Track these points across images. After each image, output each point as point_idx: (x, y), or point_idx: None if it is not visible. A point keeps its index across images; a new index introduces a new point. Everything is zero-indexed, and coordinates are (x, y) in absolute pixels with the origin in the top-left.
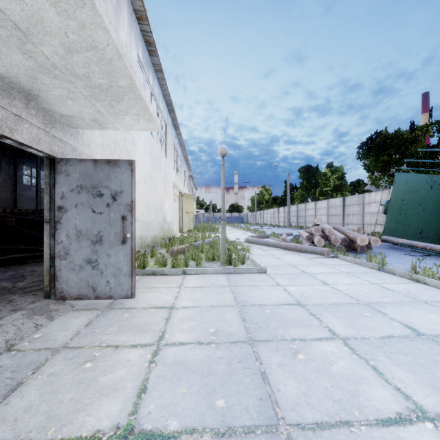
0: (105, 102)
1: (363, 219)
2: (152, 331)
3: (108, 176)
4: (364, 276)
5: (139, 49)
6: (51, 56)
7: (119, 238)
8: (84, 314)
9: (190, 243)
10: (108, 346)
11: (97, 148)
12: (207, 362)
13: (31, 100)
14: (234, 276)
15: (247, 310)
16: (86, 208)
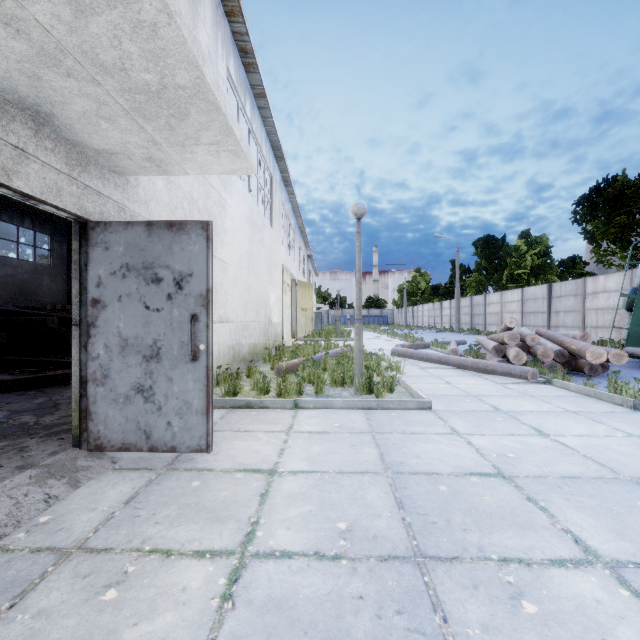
0: (160, 122)
1: (583, 319)
2: (234, 520)
3: (169, 248)
4: (611, 421)
5: (230, 61)
6: (51, 25)
7: (187, 351)
8: (129, 478)
9: (307, 355)
10: (155, 550)
11: (161, 208)
12: (333, 607)
13: (44, 125)
14: (377, 414)
15: (405, 483)
16: (136, 302)
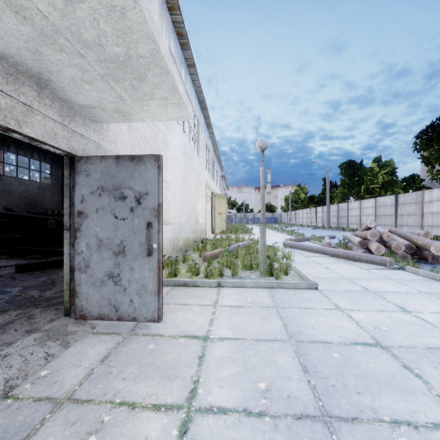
0: (126, 83)
1: (422, 220)
2: (181, 378)
3: (131, 175)
4: None
5: (171, 41)
6: (48, 12)
7: (144, 249)
8: (104, 341)
9: (224, 247)
10: (123, 402)
11: (124, 145)
12: None
13: (44, 88)
14: (278, 292)
15: (306, 350)
16: (108, 213)
